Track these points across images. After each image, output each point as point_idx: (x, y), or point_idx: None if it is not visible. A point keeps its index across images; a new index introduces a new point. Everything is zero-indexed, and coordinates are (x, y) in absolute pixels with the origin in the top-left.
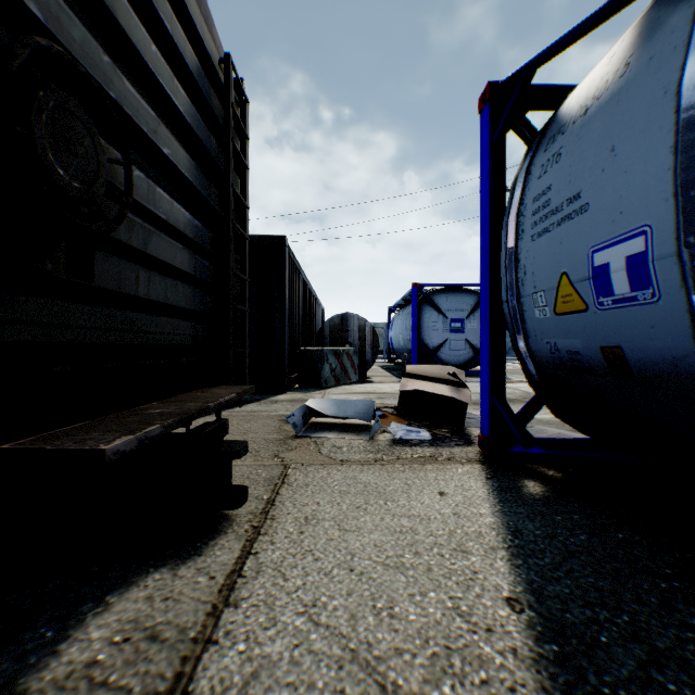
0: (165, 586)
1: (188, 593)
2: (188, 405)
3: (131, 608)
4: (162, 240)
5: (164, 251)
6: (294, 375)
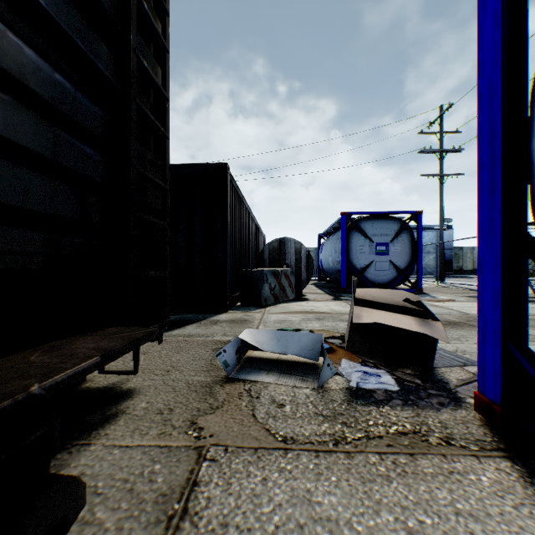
0: None
1: None
2: None
3: None
4: None
5: None
6: (237, 293)
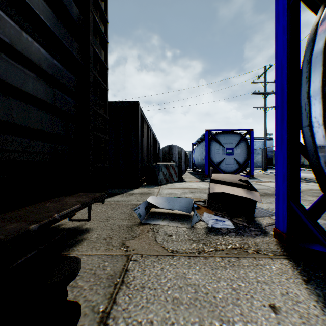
0: None
1: None
2: (3, 229)
3: None
4: (2, 60)
5: (6, 72)
6: (144, 177)
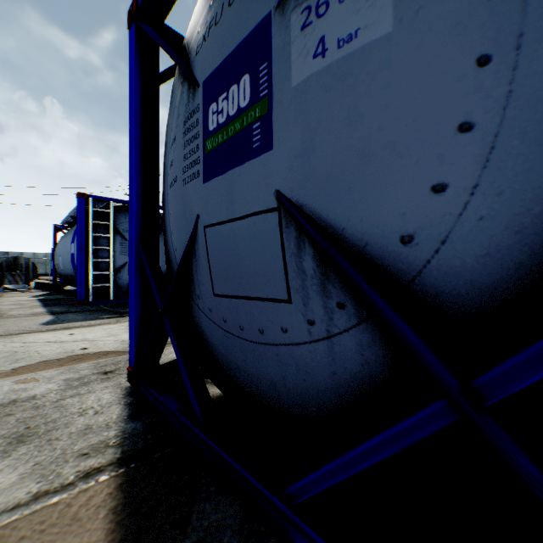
0: None
1: None
2: None
3: None
4: None
5: None
6: None
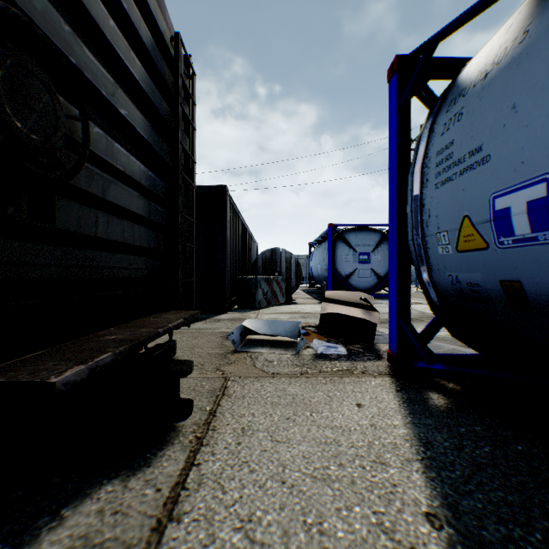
0: (116, 499)
1: (136, 506)
2: (140, 331)
3: (83, 523)
4: (119, 188)
5: (121, 197)
6: (234, 298)
